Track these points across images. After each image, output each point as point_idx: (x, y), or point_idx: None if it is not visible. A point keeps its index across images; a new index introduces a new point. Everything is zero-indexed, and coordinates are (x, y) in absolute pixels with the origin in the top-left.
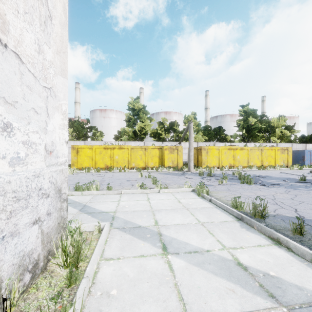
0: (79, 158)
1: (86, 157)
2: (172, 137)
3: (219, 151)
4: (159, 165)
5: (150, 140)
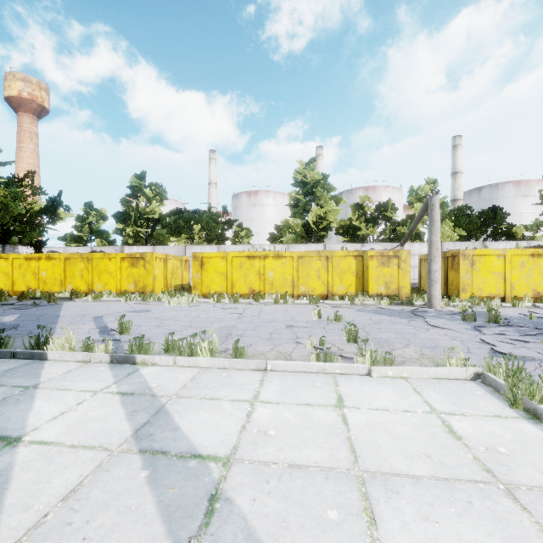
0: (205, 276)
1: (216, 273)
2: (382, 233)
3: (504, 261)
4: (357, 291)
5: (335, 242)
